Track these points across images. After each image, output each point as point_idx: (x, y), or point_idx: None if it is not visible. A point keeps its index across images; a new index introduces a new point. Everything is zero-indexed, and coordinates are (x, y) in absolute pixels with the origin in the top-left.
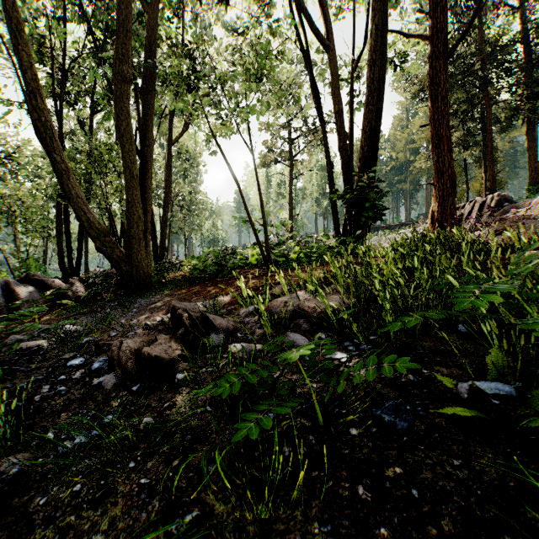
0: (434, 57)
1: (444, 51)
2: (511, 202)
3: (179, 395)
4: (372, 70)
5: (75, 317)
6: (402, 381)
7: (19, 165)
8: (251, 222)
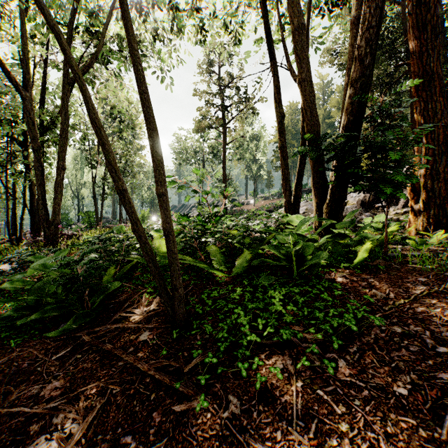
0: None
1: None
2: None
3: None
4: None
5: None
6: None
7: None
8: (123, 196)
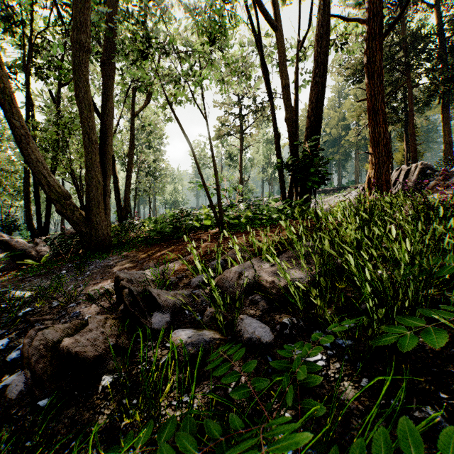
0: (371, 39)
1: (379, 33)
2: (432, 170)
3: (91, 431)
4: (318, 44)
5: (30, 279)
6: (415, 417)
7: (3, 136)
8: (204, 186)
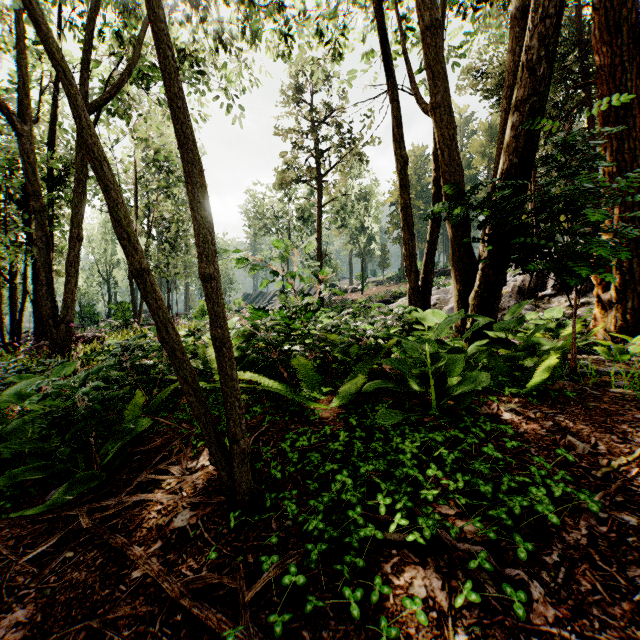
0: None
1: None
2: None
3: None
4: None
5: None
6: None
7: None
8: (142, 281)
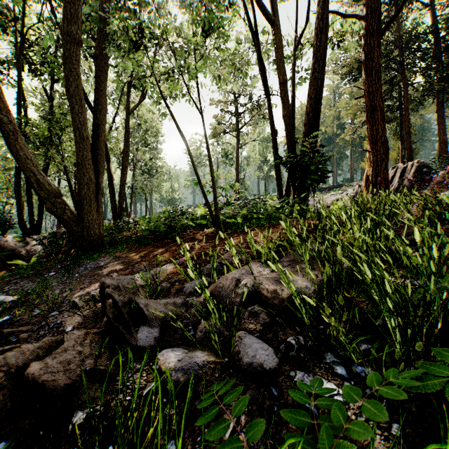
0: (369, 35)
1: (377, 29)
2: (429, 168)
3: None
4: (317, 38)
5: (17, 282)
6: None
7: None
8: (200, 184)
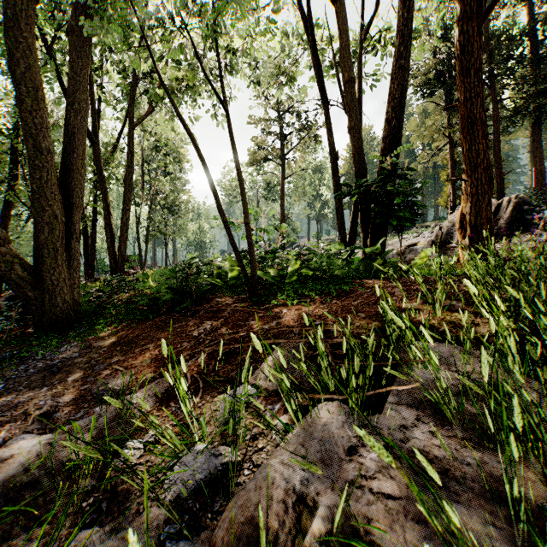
0: (466, 20)
1: (477, 12)
2: (530, 205)
3: None
4: (405, 7)
5: None
6: None
7: None
8: (226, 225)
